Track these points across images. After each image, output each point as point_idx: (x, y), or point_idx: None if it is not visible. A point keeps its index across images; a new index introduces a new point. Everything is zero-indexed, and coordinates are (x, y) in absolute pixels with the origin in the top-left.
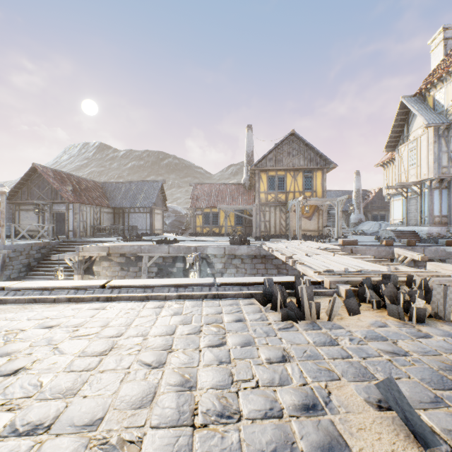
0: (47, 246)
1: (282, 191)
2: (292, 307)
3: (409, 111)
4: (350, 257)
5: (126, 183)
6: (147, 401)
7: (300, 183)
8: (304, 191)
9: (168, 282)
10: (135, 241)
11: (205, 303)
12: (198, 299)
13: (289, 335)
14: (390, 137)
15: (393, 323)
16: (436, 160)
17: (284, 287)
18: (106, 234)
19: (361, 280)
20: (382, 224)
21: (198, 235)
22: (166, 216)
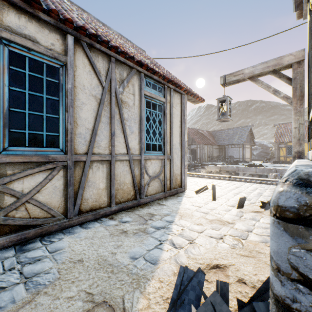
0: (190, 165)
1: None
2: None
3: None
4: None
5: (225, 130)
6: (250, 193)
7: None
8: None
9: (255, 178)
10: (233, 165)
11: (271, 186)
12: (268, 185)
13: None
14: None
15: None
16: None
17: None
18: (215, 160)
19: None
20: None
21: (281, 163)
22: (253, 149)
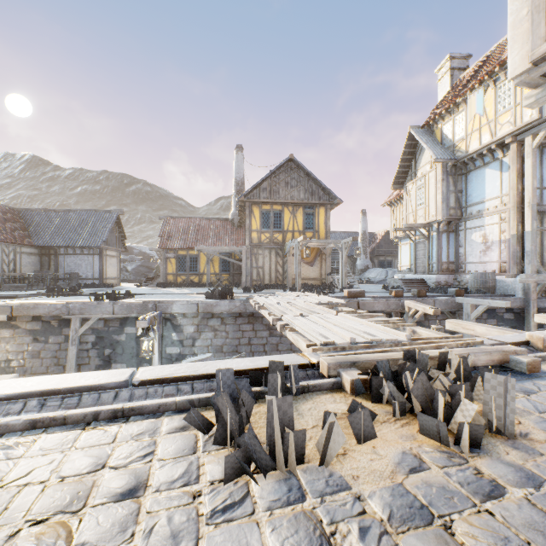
0: None
1: (278, 230)
2: (250, 446)
3: (418, 144)
4: (357, 316)
5: (61, 211)
6: None
7: (300, 221)
8: (305, 230)
9: (30, 386)
10: (67, 296)
11: (86, 435)
12: (76, 425)
13: (228, 538)
14: (398, 172)
15: (433, 456)
16: (444, 200)
17: (255, 381)
18: (24, 285)
19: (375, 359)
20: (389, 271)
21: (170, 286)
22: (128, 260)
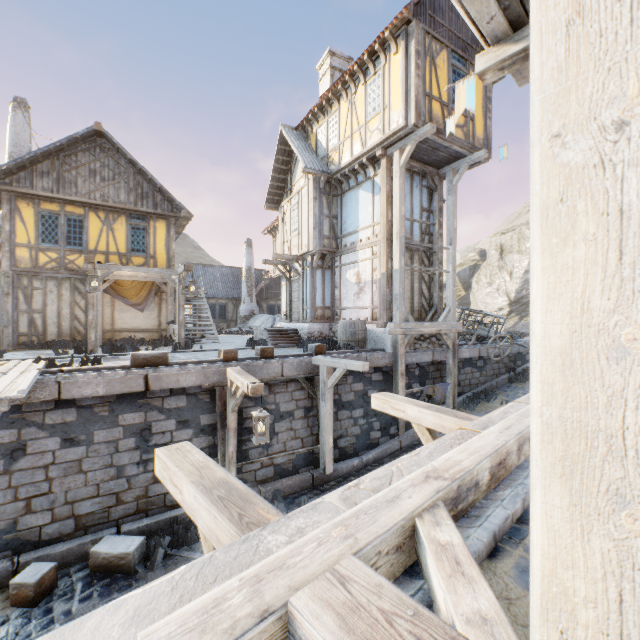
0: None
1: (77, 249)
2: None
3: (293, 151)
4: None
5: None
6: None
7: (122, 238)
8: (131, 253)
9: None
10: None
11: None
12: None
13: None
14: (271, 186)
15: None
16: (317, 226)
17: None
18: None
19: None
20: (277, 318)
21: None
22: None
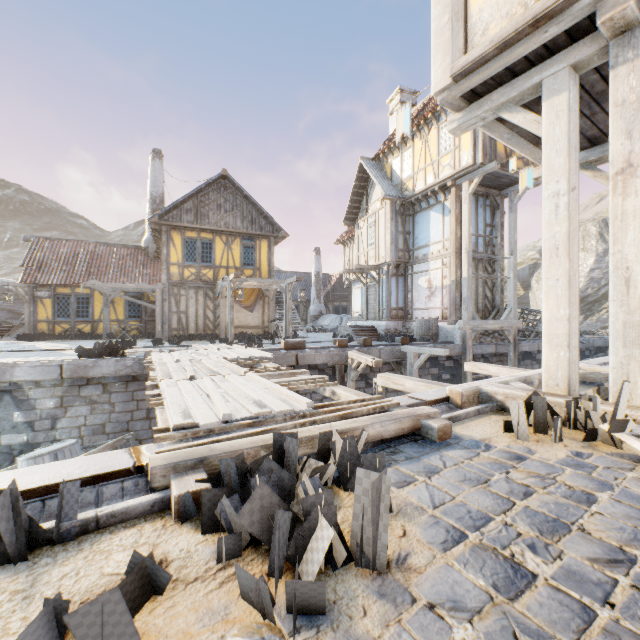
0: None
1: (208, 265)
2: None
3: (369, 178)
4: (274, 374)
5: None
6: None
7: (237, 255)
8: (244, 267)
9: None
10: None
11: None
12: None
13: None
14: (349, 207)
15: None
16: (393, 241)
17: None
18: None
19: (238, 449)
20: (344, 317)
21: (42, 338)
22: None
